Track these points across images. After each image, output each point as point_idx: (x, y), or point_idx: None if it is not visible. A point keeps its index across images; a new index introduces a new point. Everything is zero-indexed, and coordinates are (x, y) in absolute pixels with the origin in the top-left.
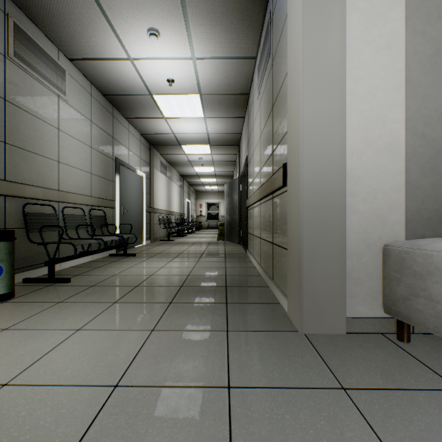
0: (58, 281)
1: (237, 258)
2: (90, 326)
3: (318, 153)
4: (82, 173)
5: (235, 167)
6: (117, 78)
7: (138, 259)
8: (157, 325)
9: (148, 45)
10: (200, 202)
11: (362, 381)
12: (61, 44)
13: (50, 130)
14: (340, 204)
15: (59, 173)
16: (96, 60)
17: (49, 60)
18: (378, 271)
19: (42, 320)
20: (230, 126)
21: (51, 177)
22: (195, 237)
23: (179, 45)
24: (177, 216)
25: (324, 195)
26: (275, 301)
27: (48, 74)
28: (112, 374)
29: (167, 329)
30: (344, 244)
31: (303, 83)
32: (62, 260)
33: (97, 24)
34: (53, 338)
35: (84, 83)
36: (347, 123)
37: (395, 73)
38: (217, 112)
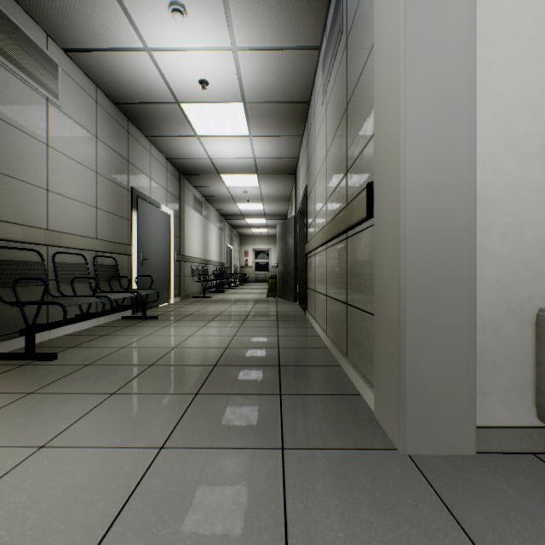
0: (39, 357)
1: (293, 322)
2: (62, 439)
3: (431, 161)
4: (83, 207)
5: (290, 203)
6: (131, 78)
7: (160, 323)
8: (171, 437)
9: (171, 28)
10: (245, 249)
11: None
12: (50, 26)
13: (33, 145)
14: (466, 244)
15: (47, 206)
16: (100, 51)
17: (32, 47)
18: (527, 351)
19: None
20: (283, 147)
21: (36, 210)
22: (239, 293)
23: (214, 28)
24: (216, 266)
25: (440, 229)
26: (353, 391)
27: (31, 67)
28: None
29: (185, 446)
30: (474, 308)
31: (406, 47)
32: (47, 326)
33: None
34: None
35: (86, 85)
36: (477, 113)
37: None
38: (266, 128)
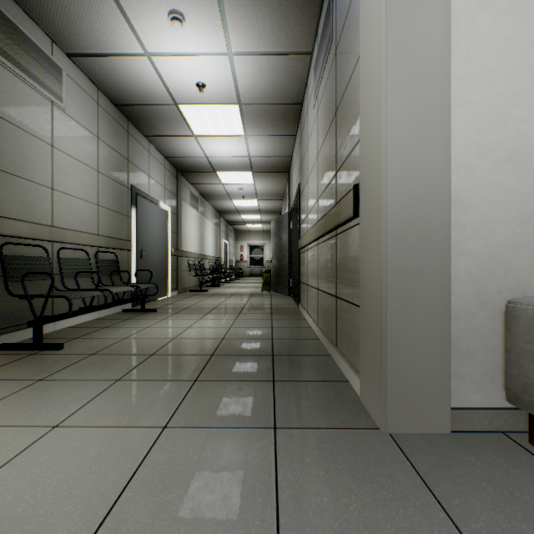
0: (46, 347)
1: (286, 315)
2: (74, 420)
3: (410, 166)
4: (86, 205)
5: (284, 200)
6: (132, 81)
7: (159, 316)
8: (173, 418)
9: (170, 34)
10: (241, 244)
11: (496, 527)
12: (55, 33)
13: (39, 146)
14: (441, 241)
15: (52, 204)
16: (102, 56)
17: (38, 54)
18: (497, 339)
19: (7, 410)
20: (277, 146)
21: (41, 208)
22: (234, 287)
23: (211, 35)
24: (212, 261)
25: (418, 228)
26: (342, 378)
27: (37, 72)
28: (89, 513)
29: (186, 425)
30: (448, 300)
31: (387, 63)
32: (53, 318)
33: (101, 4)
34: (14, 441)
35: (88, 88)
36: (452, 123)
37: (522, 48)
38: (261, 128)
